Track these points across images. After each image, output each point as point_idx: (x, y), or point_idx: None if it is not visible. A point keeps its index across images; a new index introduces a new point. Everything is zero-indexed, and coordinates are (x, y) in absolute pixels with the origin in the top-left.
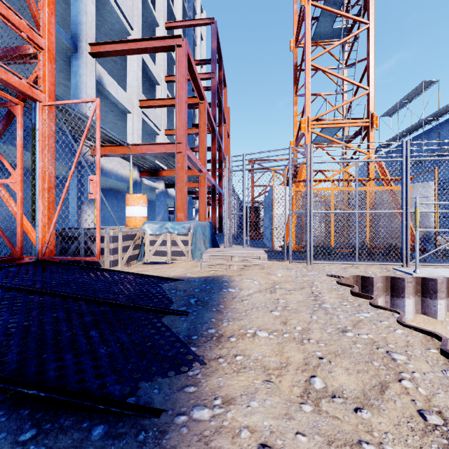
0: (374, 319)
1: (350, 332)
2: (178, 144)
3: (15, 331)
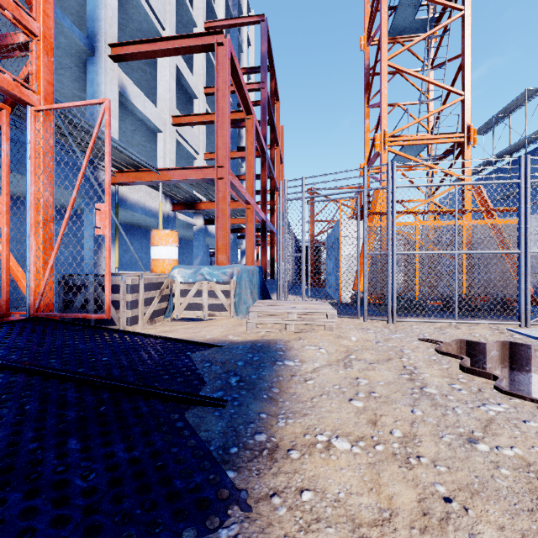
0: (513, 417)
1: (482, 442)
2: (219, 168)
3: None
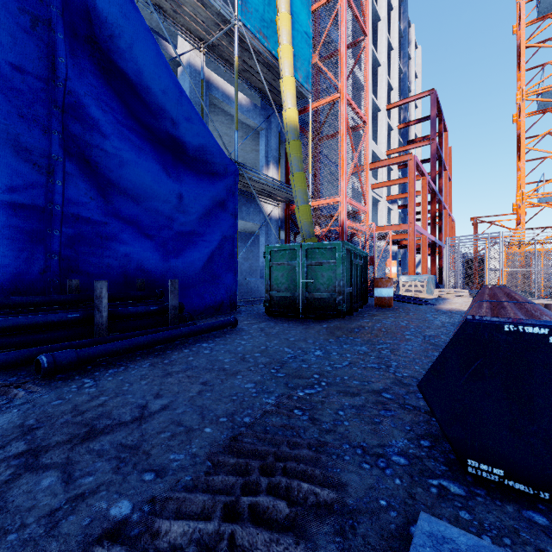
0: None
1: None
2: (409, 224)
3: (395, 299)
